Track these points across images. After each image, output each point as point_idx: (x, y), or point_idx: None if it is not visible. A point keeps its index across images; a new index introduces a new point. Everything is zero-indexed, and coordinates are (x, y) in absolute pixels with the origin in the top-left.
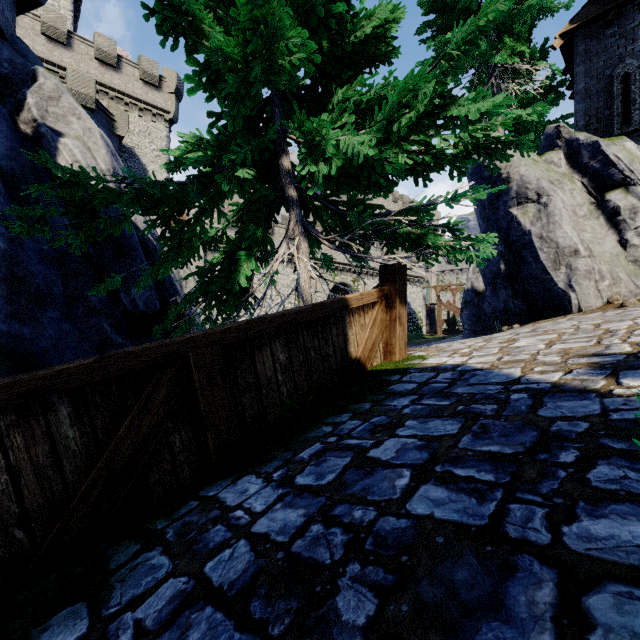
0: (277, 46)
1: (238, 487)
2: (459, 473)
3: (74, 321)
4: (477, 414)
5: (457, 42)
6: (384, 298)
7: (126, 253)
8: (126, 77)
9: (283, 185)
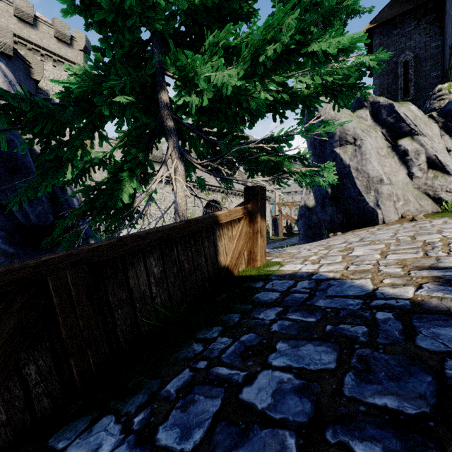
0: None
1: (91, 438)
2: (361, 451)
3: None
4: (350, 339)
5: None
6: (248, 214)
7: (18, 171)
8: (42, 34)
9: (162, 116)
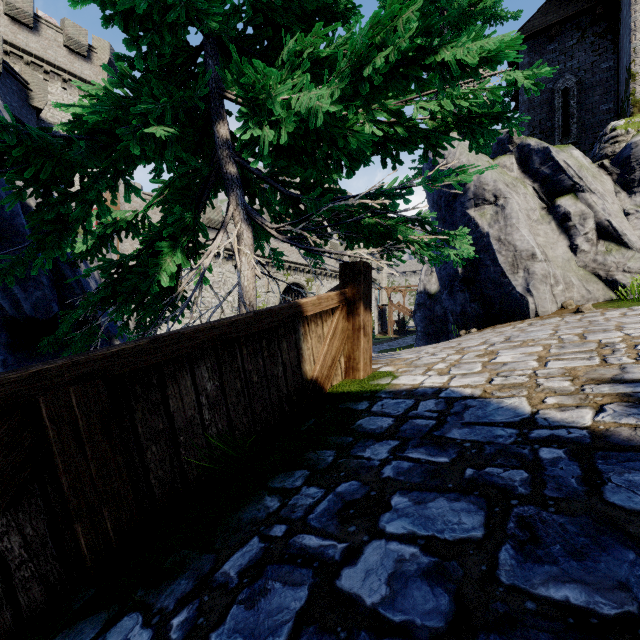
0: None
1: None
2: None
3: None
4: (503, 491)
5: None
6: (346, 303)
7: (5, 238)
8: (46, 41)
9: (220, 158)
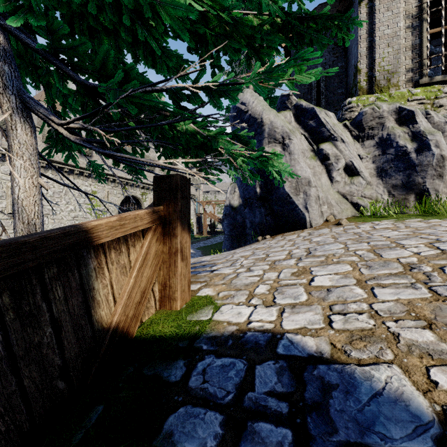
0: None
1: None
2: None
3: None
4: None
5: None
6: (160, 222)
7: None
8: None
9: None
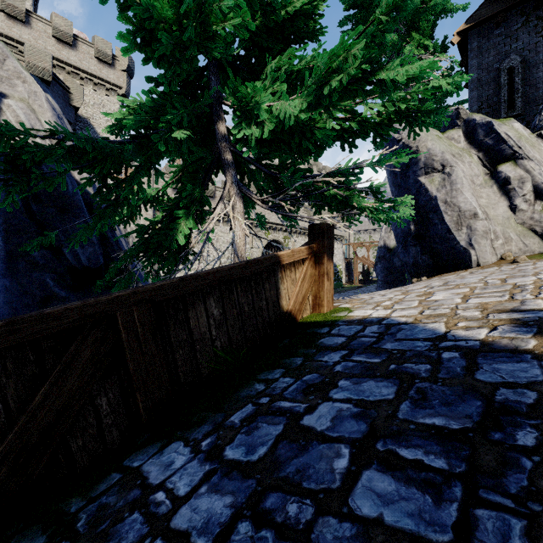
0: (211, 10)
1: (164, 458)
2: (405, 455)
3: (15, 276)
4: (411, 375)
5: (386, 7)
6: (313, 255)
7: (69, 211)
8: (81, 54)
9: (219, 148)
